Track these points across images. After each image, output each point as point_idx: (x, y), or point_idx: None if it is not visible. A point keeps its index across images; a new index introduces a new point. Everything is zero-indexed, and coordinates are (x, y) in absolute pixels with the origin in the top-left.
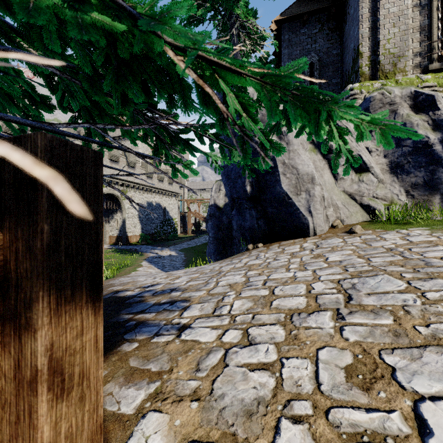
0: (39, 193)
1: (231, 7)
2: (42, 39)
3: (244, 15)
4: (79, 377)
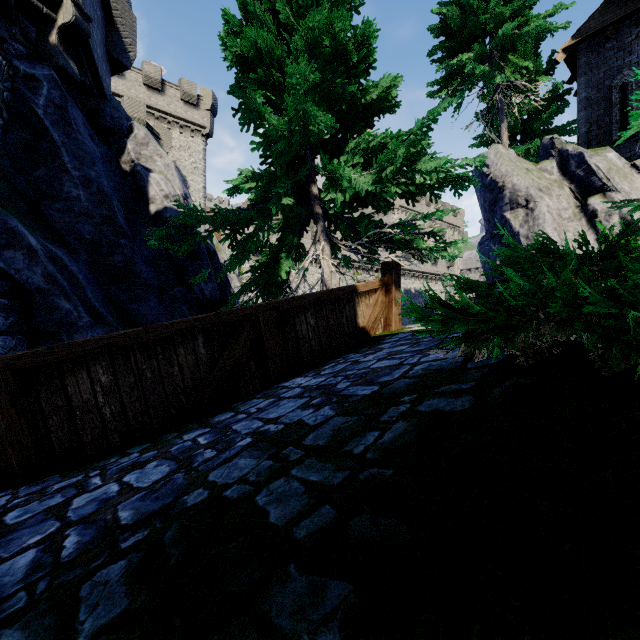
0: (393, 270)
1: (491, 77)
2: (390, 241)
3: (511, 72)
4: (397, 304)
